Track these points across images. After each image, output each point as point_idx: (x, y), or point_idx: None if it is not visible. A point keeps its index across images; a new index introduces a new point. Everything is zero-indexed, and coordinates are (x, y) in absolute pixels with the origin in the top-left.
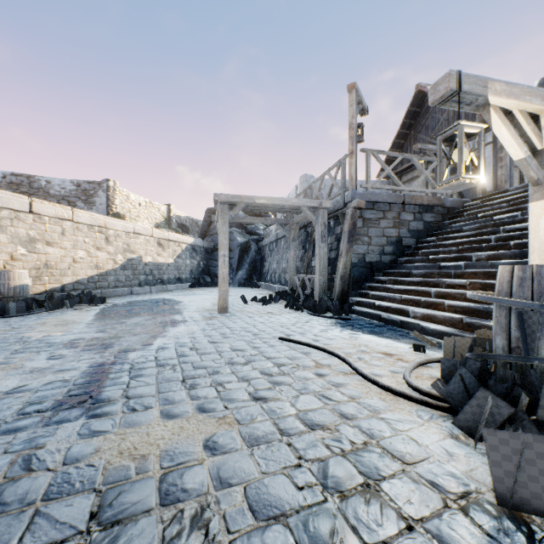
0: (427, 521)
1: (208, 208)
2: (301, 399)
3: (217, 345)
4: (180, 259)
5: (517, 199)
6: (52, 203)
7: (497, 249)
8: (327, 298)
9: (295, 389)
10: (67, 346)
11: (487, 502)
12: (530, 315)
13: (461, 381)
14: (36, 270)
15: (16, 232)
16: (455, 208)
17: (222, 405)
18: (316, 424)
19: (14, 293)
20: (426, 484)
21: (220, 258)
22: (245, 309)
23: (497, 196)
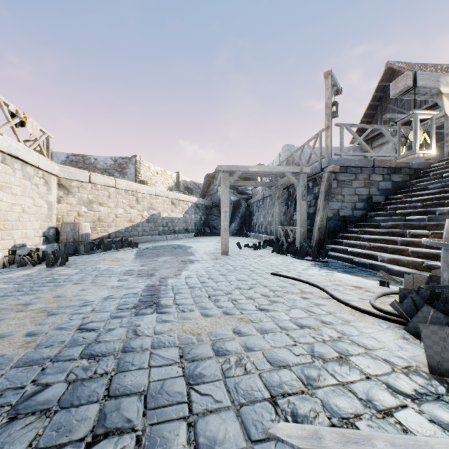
0: (379, 376)
1: (207, 174)
2: (292, 311)
3: (226, 277)
4: (187, 214)
5: None
6: (102, 175)
7: None
8: (307, 245)
9: (287, 305)
10: (126, 274)
11: (422, 371)
12: None
13: (412, 302)
14: (93, 223)
15: (81, 196)
16: (421, 169)
17: (238, 311)
18: (304, 325)
19: (81, 239)
20: (380, 360)
21: (222, 214)
22: (240, 253)
23: None
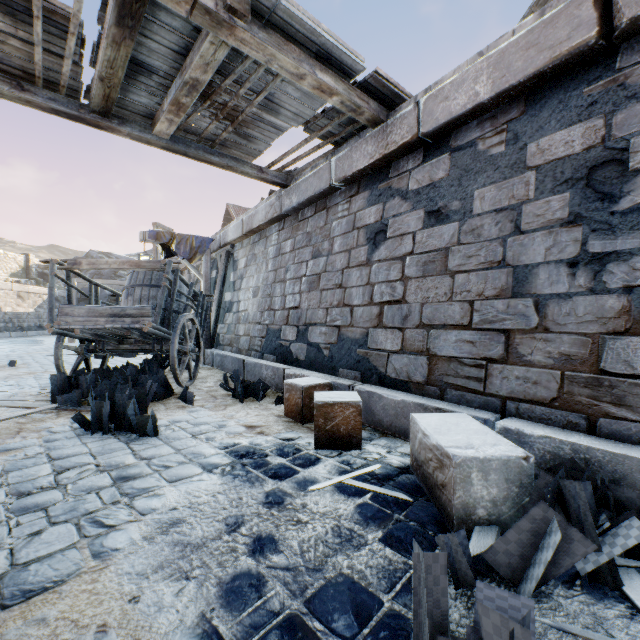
0: None
1: (76, 257)
2: None
3: None
4: (42, 309)
5: None
6: None
7: None
8: None
9: None
10: None
11: None
12: None
13: None
14: None
15: None
16: None
17: None
18: None
19: None
20: None
21: None
22: None
23: None
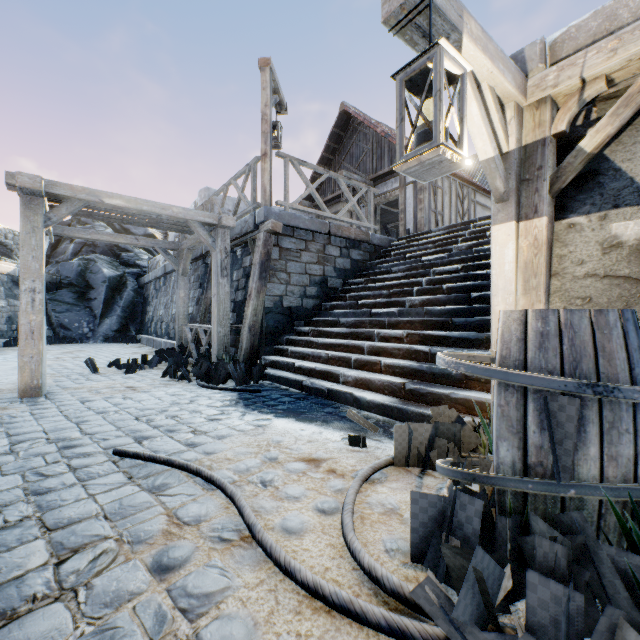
0: None
1: None
2: None
3: None
4: None
5: (441, 240)
6: None
7: (430, 293)
8: (230, 359)
9: None
10: None
11: None
12: (563, 404)
13: (478, 581)
14: None
15: None
16: (382, 247)
17: None
18: None
19: None
20: None
21: (23, 295)
22: (85, 385)
23: (422, 237)
